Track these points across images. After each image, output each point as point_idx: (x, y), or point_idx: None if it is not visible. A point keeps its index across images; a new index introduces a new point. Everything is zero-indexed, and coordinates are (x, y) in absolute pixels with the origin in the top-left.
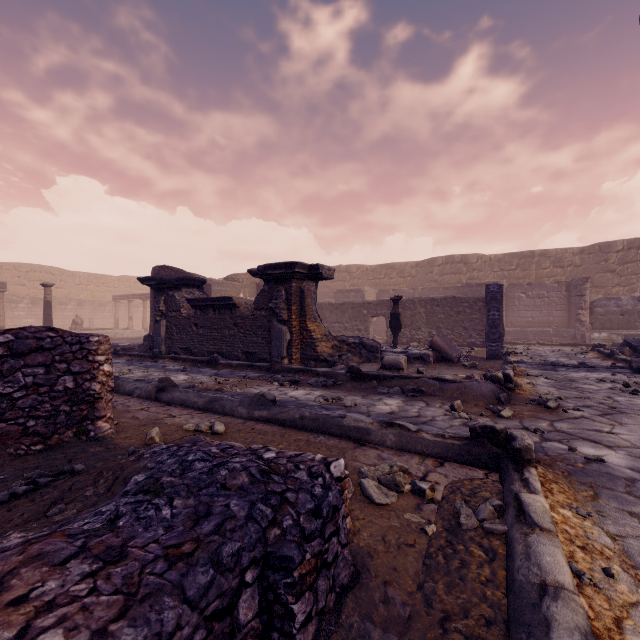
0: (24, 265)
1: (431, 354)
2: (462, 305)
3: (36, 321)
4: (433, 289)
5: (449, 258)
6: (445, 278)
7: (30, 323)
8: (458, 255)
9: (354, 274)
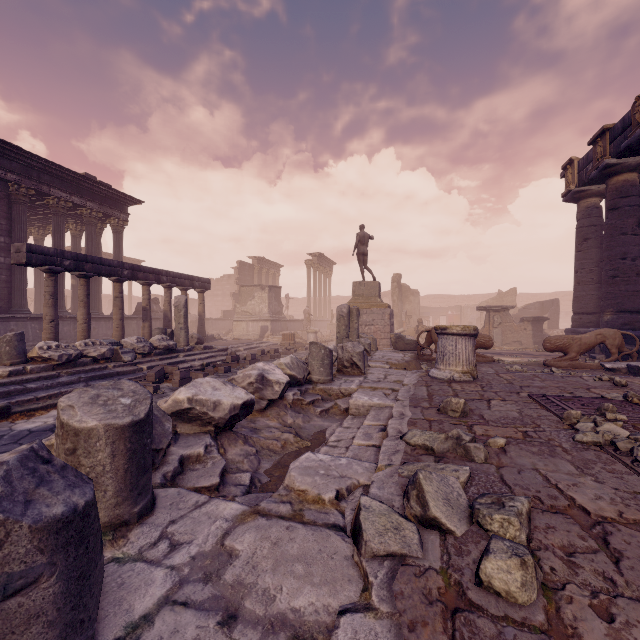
0: (560, 293)
1: None
2: None
3: (567, 324)
4: None
5: None
6: None
7: (564, 325)
8: None
9: None
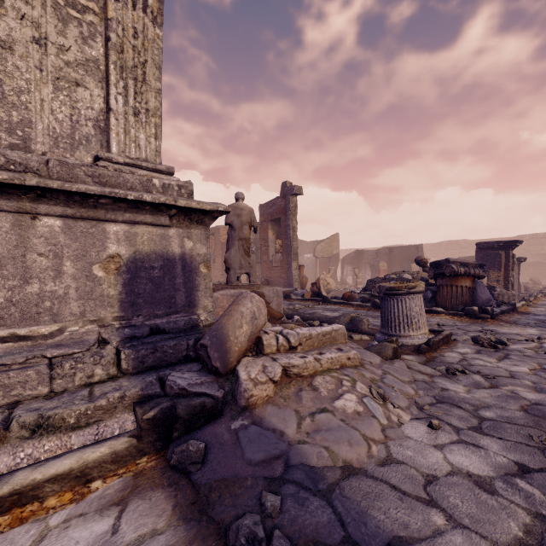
0: None
1: (530, 282)
2: (543, 266)
3: None
4: (523, 255)
5: (534, 235)
6: (531, 247)
7: None
8: (541, 234)
9: (462, 245)
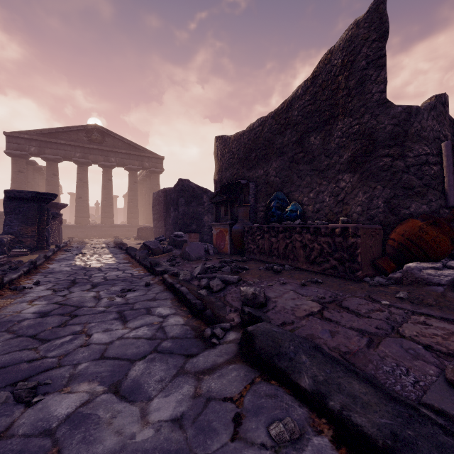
0: None
1: None
2: None
3: None
4: None
5: None
6: None
7: None
8: None
9: None
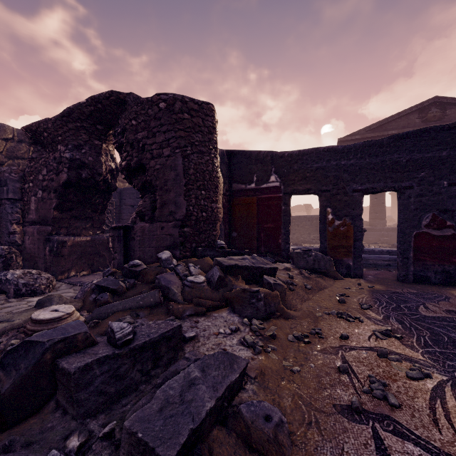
0: None
1: None
2: None
3: None
4: None
5: None
6: None
7: None
8: None
9: None
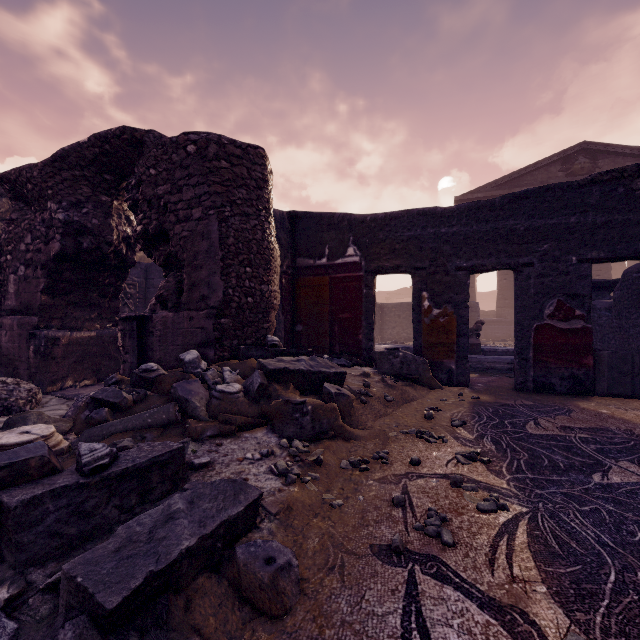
0: None
1: None
2: (377, 309)
3: None
4: None
5: None
6: None
7: None
8: None
9: None
